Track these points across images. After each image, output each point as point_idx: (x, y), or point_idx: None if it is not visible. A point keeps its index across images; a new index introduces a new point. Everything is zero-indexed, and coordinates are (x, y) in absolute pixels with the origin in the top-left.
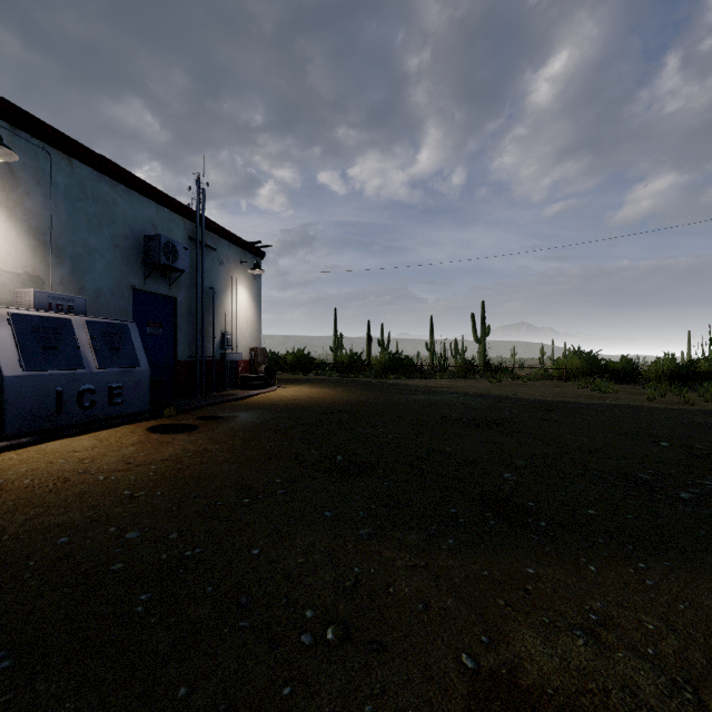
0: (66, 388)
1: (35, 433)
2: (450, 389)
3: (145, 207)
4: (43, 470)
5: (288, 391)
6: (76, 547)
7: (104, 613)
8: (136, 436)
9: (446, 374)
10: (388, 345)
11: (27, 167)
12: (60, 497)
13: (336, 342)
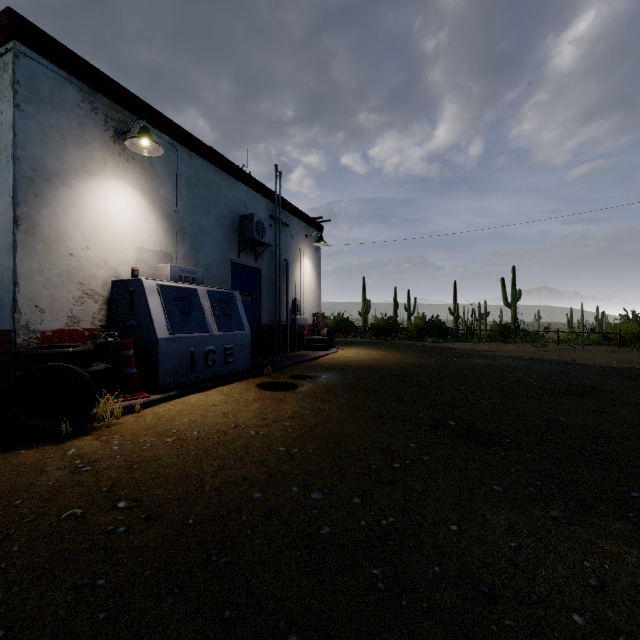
0: (196, 349)
1: (176, 387)
2: (501, 353)
3: (239, 190)
4: (202, 422)
5: (349, 352)
6: (274, 505)
7: (347, 586)
8: (252, 393)
9: (483, 338)
10: (414, 310)
11: (161, 161)
12: (230, 450)
13: (364, 307)
